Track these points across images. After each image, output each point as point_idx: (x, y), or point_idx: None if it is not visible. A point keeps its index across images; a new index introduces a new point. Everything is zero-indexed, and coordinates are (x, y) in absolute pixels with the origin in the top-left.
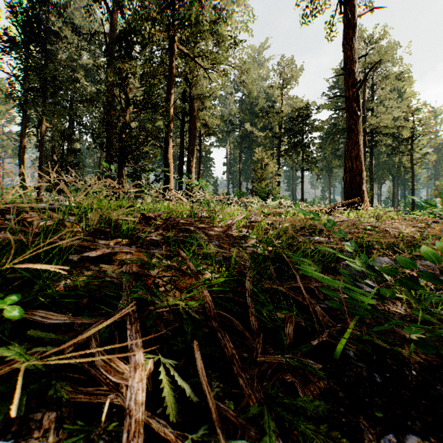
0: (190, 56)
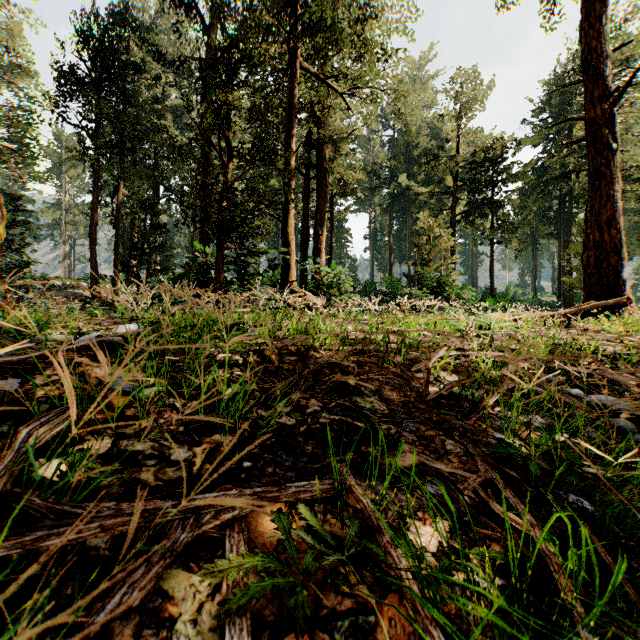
0: (320, 77)
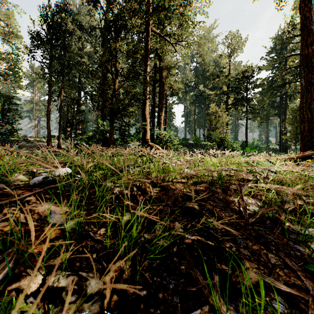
0: (162, 36)
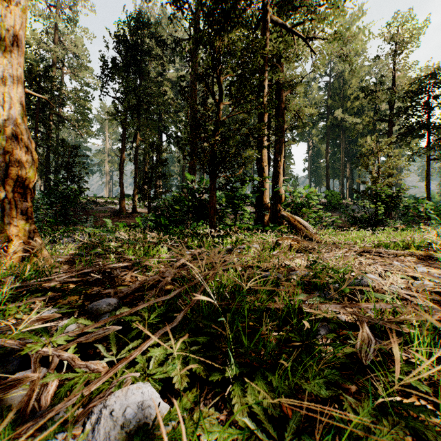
0: (289, 28)
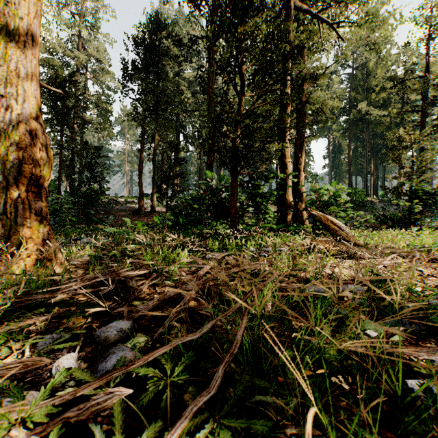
0: (314, 14)
